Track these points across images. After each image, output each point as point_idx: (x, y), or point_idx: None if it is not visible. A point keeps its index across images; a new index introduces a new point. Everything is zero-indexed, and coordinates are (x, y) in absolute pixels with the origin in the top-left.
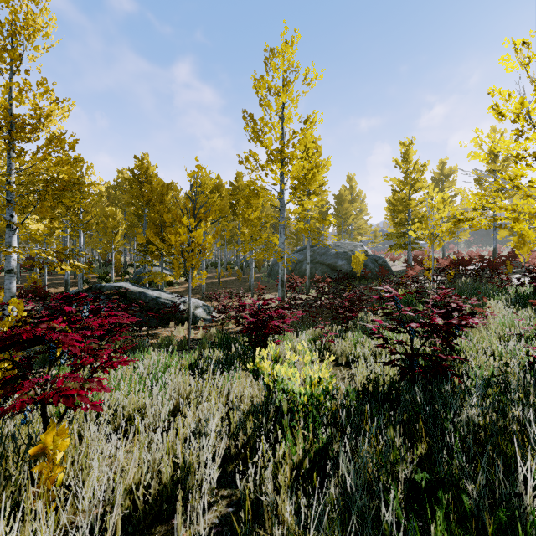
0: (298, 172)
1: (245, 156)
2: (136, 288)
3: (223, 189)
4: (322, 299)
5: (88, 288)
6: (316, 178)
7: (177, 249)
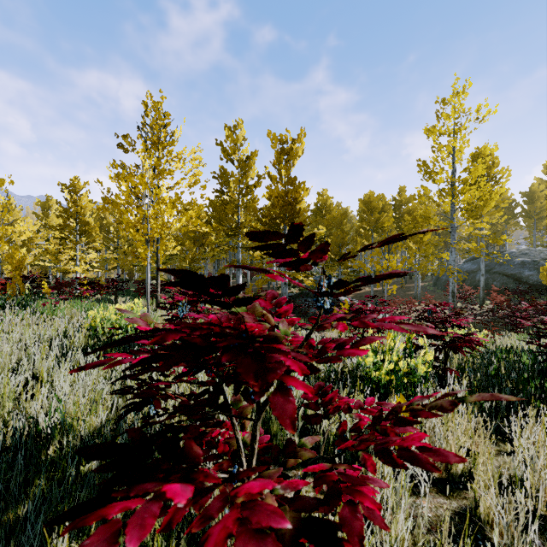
0: (469, 201)
1: (418, 193)
2: None
3: (387, 206)
4: (494, 310)
5: (300, 293)
6: (488, 205)
7: (377, 272)
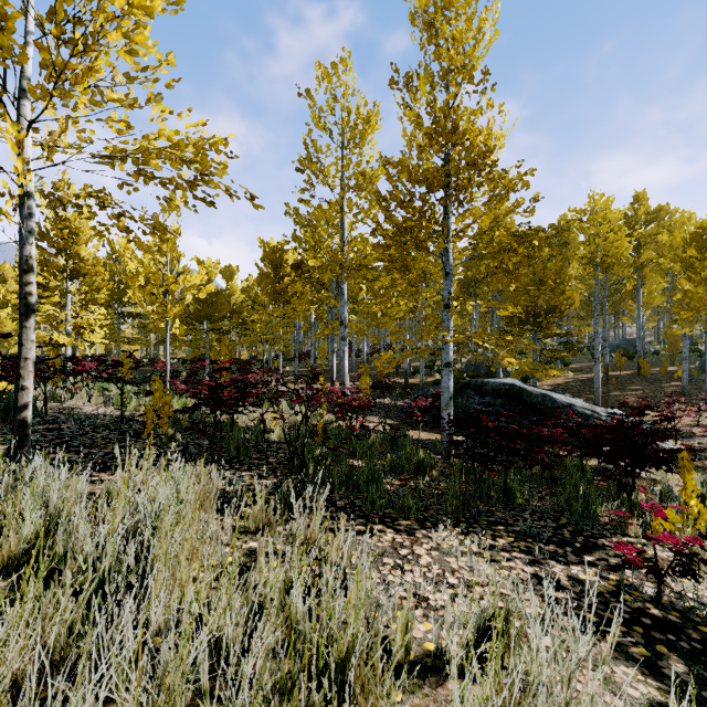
0: None
1: None
2: (531, 387)
3: (615, 226)
4: None
5: (463, 384)
6: None
7: None
